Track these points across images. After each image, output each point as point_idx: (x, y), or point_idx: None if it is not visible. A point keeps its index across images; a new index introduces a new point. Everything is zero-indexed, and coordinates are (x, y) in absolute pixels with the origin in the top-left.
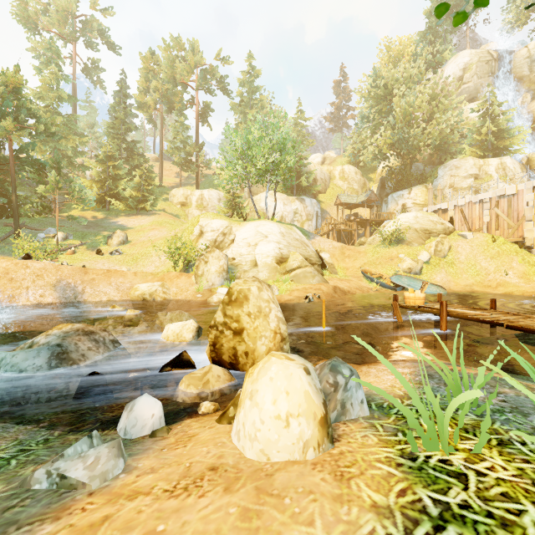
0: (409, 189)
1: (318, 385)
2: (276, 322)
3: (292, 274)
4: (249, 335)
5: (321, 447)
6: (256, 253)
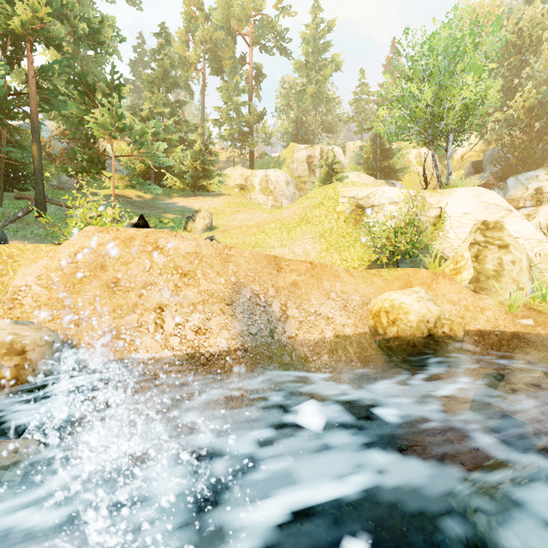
0: (546, 168)
1: None
2: None
3: None
4: None
5: None
6: None
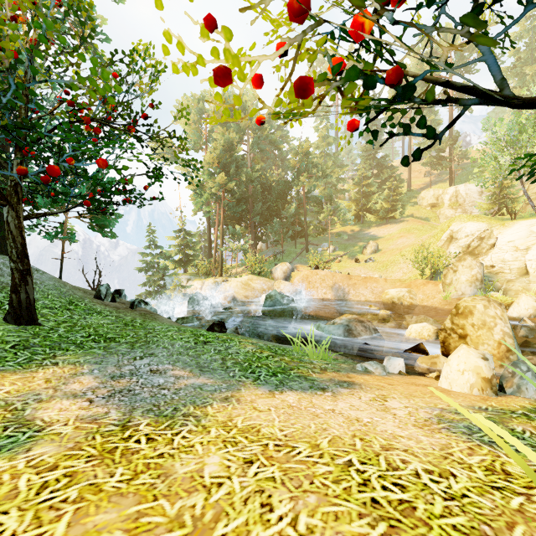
0: None
1: (491, 366)
2: (500, 335)
3: None
4: (471, 340)
5: (483, 392)
6: (526, 260)
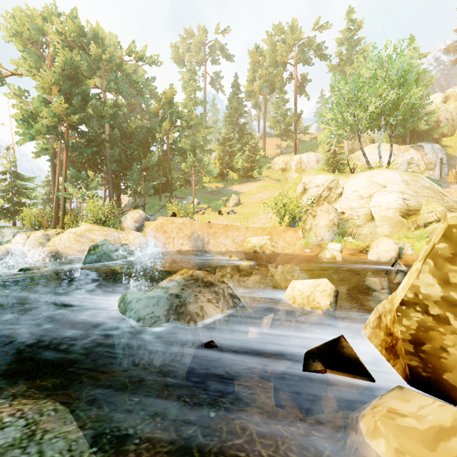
0: None
1: None
2: None
3: (429, 229)
4: None
5: None
6: (371, 206)
